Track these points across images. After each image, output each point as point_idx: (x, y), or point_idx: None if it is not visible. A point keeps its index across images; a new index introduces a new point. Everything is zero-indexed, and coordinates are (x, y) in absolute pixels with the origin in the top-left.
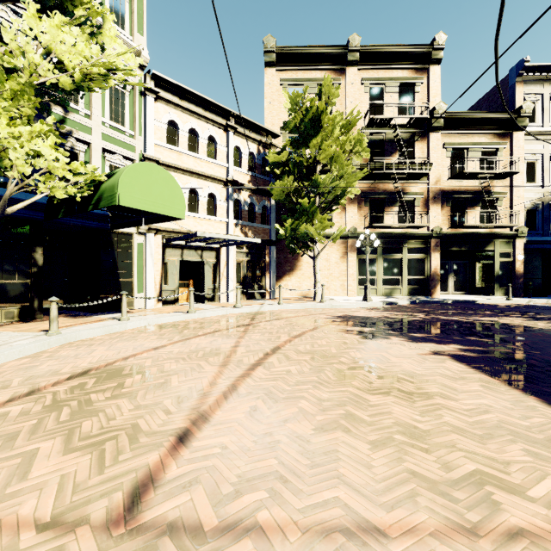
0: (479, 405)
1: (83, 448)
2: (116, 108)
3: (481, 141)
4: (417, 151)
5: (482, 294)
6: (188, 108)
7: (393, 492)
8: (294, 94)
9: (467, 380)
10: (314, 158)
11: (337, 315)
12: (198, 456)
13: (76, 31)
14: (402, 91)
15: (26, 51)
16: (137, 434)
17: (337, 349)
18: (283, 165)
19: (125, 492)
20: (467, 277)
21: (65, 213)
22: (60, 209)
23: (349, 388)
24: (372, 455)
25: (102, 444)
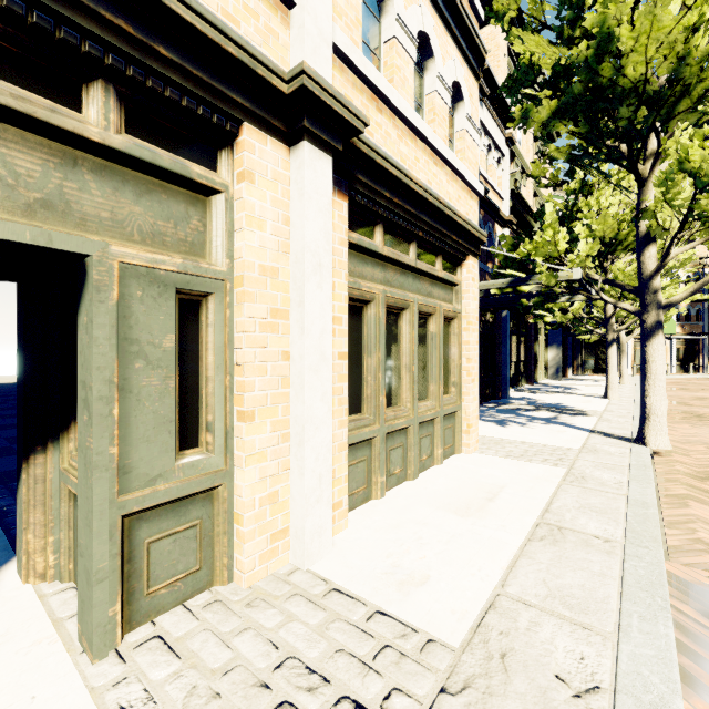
0: None
1: None
2: None
3: None
4: None
5: None
6: None
7: None
8: None
9: None
10: None
11: None
12: None
13: None
14: None
15: None
16: None
17: None
18: None
19: None
20: None
21: None
22: None
23: None
24: None
25: None
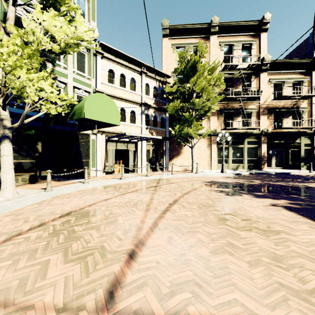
0: (311, 239)
1: (74, 260)
2: (80, 63)
3: (292, 77)
4: (252, 84)
5: (293, 168)
6: (119, 62)
7: (271, 297)
8: (181, 52)
9: (298, 223)
10: (192, 89)
11: (207, 181)
12: (143, 268)
13: (62, 19)
14: (243, 48)
15: (35, 31)
16: (104, 252)
17: (211, 201)
18: (174, 94)
19: (103, 289)
20: (284, 158)
21: (54, 122)
22: (51, 120)
23: (225, 226)
24: (251, 270)
25: (85, 258)
